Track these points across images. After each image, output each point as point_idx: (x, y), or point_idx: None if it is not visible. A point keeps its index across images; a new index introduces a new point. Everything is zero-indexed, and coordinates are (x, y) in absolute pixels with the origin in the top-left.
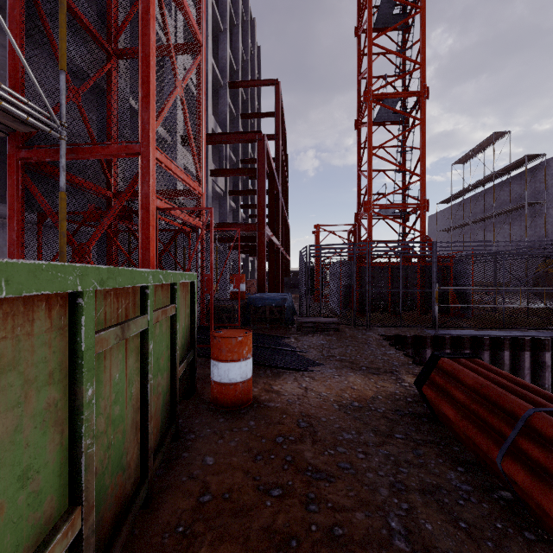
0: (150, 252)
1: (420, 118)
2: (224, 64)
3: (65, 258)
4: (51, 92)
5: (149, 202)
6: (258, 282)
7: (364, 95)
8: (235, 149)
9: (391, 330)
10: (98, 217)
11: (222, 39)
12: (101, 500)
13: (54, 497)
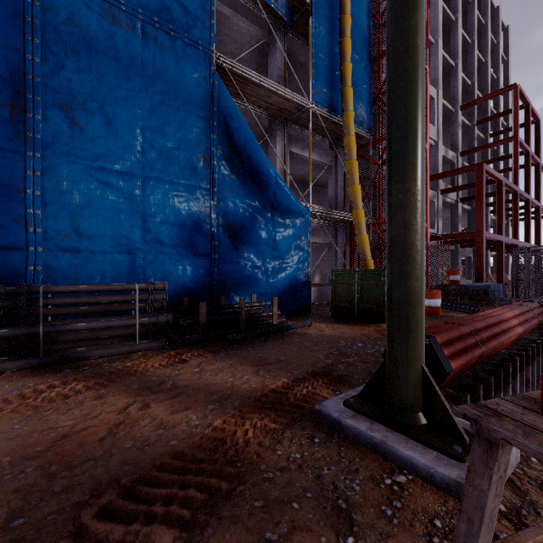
0: None
1: None
2: (455, 93)
3: None
4: None
5: None
6: (477, 275)
7: None
8: (469, 155)
9: None
10: (380, 247)
11: (453, 73)
12: None
13: None
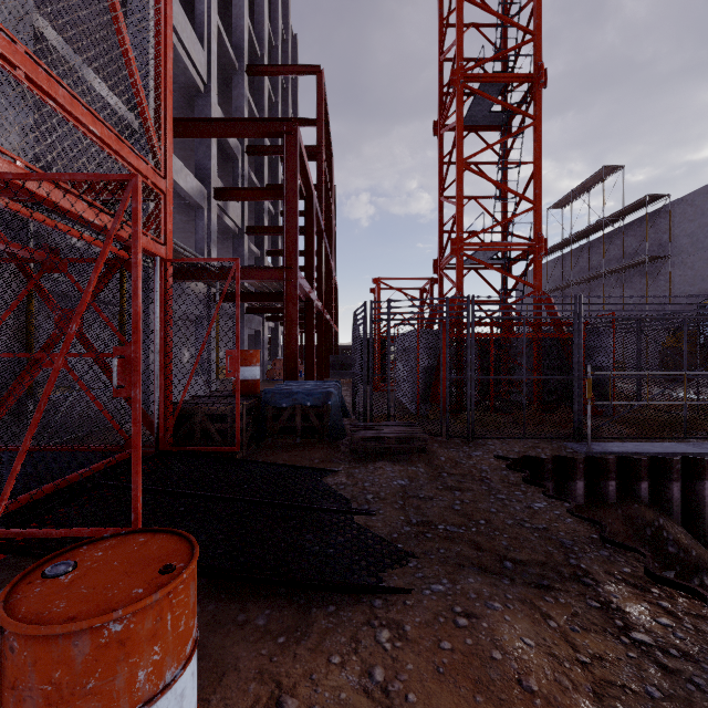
0: None
1: (534, 116)
2: (239, 37)
3: None
4: None
5: None
6: (287, 364)
7: (451, 75)
8: (258, 168)
9: (511, 445)
10: None
11: None
12: None
13: None
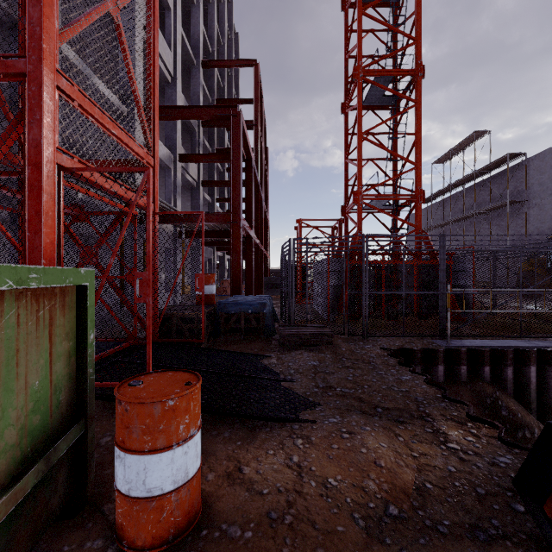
0: (44, 236)
1: (415, 100)
2: (196, 40)
3: None
4: None
5: (40, 154)
6: (233, 283)
7: (353, 71)
8: (210, 136)
9: (393, 341)
10: None
11: (194, 12)
12: None
13: None
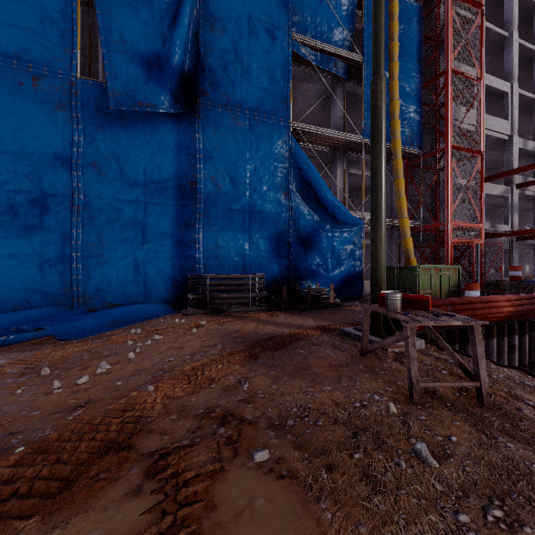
0: (449, 258)
1: None
2: None
3: (422, 261)
4: (411, 188)
5: (448, 242)
6: None
7: None
8: None
9: None
10: (431, 246)
11: None
12: (433, 294)
13: (429, 287)
